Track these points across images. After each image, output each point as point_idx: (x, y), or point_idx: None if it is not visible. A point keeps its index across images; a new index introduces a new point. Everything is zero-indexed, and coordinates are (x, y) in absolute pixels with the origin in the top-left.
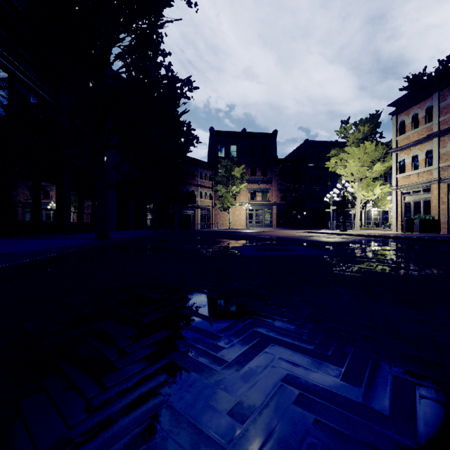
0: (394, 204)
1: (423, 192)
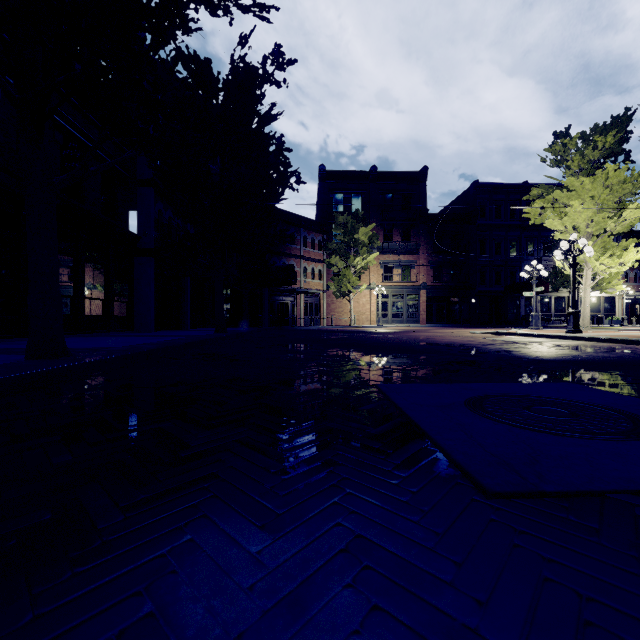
0: None
1: None
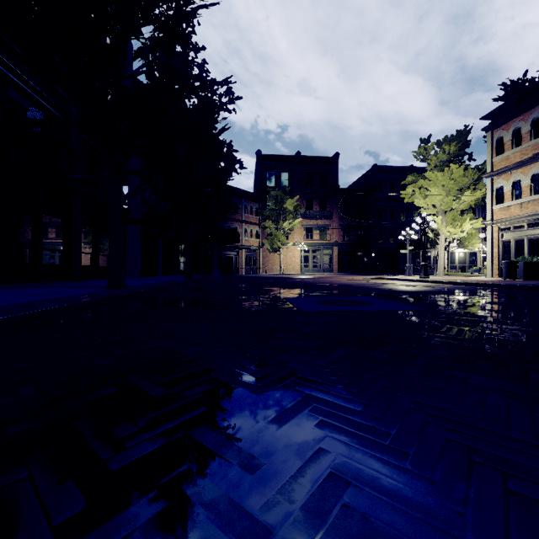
0: (489, 244)
1: (528, 227)
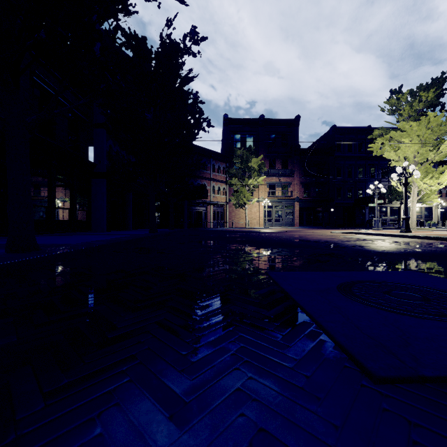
0: None
1: None
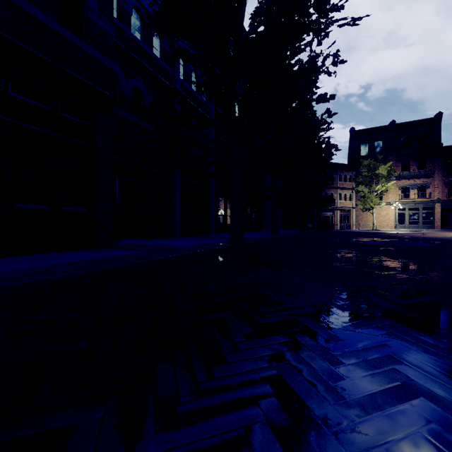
0: None
1: None
